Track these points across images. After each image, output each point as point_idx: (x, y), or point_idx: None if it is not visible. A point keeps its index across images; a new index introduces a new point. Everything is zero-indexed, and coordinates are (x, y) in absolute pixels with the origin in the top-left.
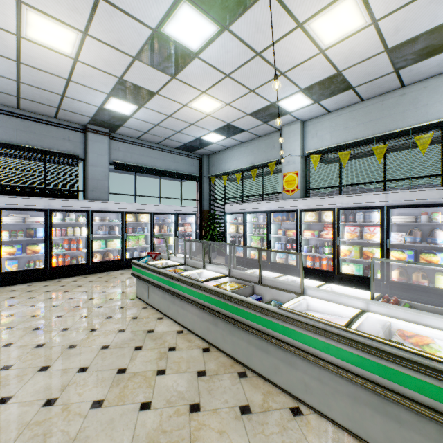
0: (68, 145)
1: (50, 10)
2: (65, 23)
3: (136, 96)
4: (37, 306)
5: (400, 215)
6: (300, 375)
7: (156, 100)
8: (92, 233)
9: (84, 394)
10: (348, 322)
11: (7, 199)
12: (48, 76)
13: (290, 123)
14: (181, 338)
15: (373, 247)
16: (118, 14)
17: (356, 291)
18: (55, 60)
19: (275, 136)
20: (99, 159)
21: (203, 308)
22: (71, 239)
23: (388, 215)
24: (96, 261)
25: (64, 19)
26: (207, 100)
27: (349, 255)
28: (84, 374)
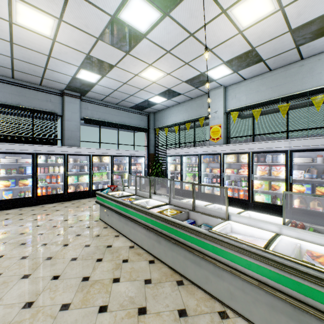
0: (50, 105)
1: (33, 1)
2: (45, 12)
3: (100, 68)
4: (24, 226)
5: (300, 157)
6: (226, 285)
7: (115, 71)
8: (67, 171)
9: (55, 298)
10: (266, 244)
11: (4, 145)
12: (34, 53)
13: (215, 88)
14: (132, 252)
15: (279, 181)
16: (84, 4)
17: (269, 217)
18: (39, 41)
19: (204, 98)
20: (73, 116)
21: (149, 229)
22: (52, 175)
23: (291, 157)
24: (70, 192)
25: (44, 9)
26: (153, 71)
27: (260, 187)
28: (56, 281)
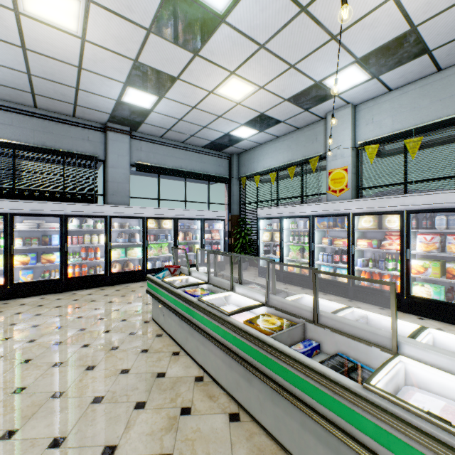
0: (88, 145)
1: None
2: None
3: (155, 84)
4: (39, 326)
5: None
6: None
7: (178, 88)
8: (110, 241)
9: None
10: None
11: (19, 203)
12: (58, 64)
13: (337, 109)
14: (200, 391)
15: None
16: None
17: None
18: (61, 42)
19: (318, 126)
20: (119, 160)
21: (229, 354)
22: (89, 247)
23: None
24: (115, 272)
25: None
26: (236, 84)
27: (424, 272)
28: (56, 452)
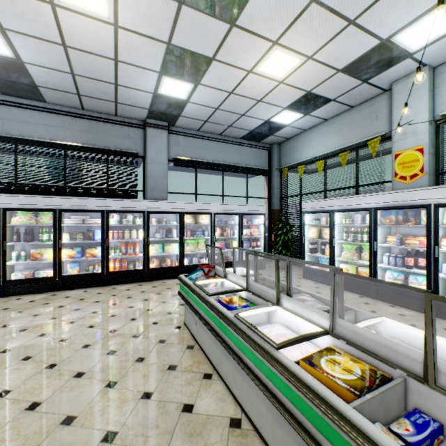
0: (129, 142)
1: None
2: None
3: (190, 69)
4: (74, 323)
5: None
6: None
7: (214, 71)
8: (148, 236)
9: None
10: None
11: (66, 200)
12: (96, 59)
13: (407, 75)
14: None
15: None
16: None
17: None
18: (96, 33)
19: (379, 101)
20: (158, 156)
21: (279, 409)
22: (129, 242)
23: None
24: (152, 268)
25: None
26: (279, 57)
27: None
28: None
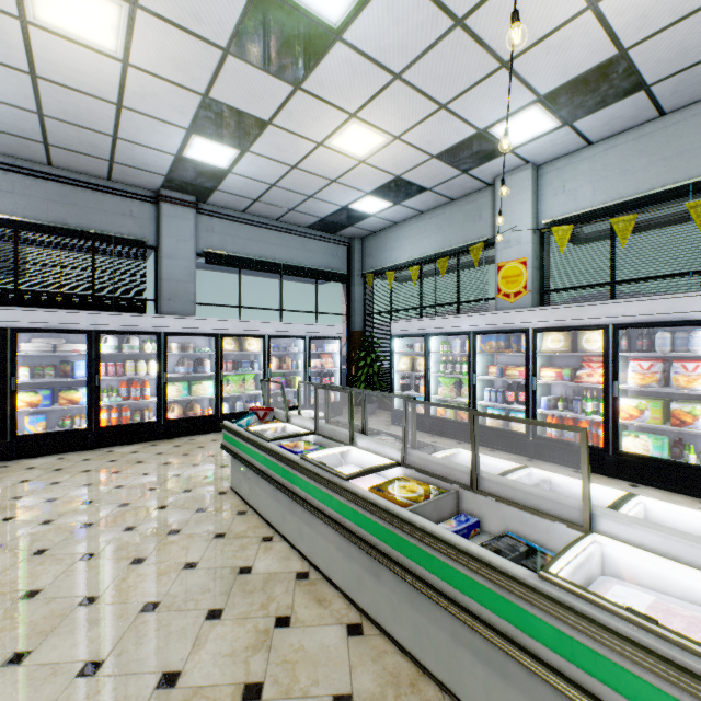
0: (131, 224)
1: None
2: None
3: (235, 131)
4: (57, 500)
5: None
6: None
7: (270, 137)
8: (166, 371)
9: None
10: None
11: (26, 313)
12: (86, 100)
13: (511, 171)
14: (304, 593)
15: (693, 402)
16: None
17: None
18: (92, 67)
19: (482, 196)
20: (180, 247)
21: (348, 536)
22: (133, 381)
23: None
24: (173, 418)
25: None
26: (359, 132)
27: (638, 416)
28: (90, 682)
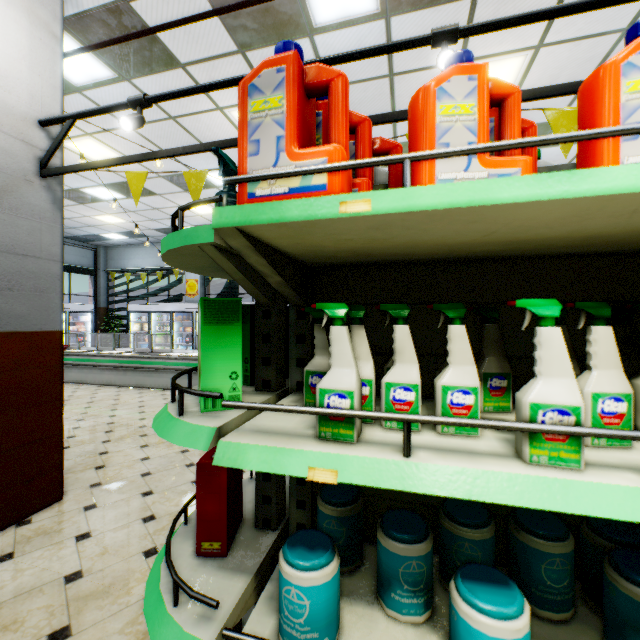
0: None
1: None
2: None
3: None
4: None
5: None
6: (165, 379)
7: None
8: None
9: None
10: (181, 354)
11: None
12: None
13: None
14: (102, 387)
15: None
16: None
17: None
18: None
19: None
20: None
21: (117, 367)
22: None
23: None
24: None
25: None
26: (112, 217)
27: None
28: None
